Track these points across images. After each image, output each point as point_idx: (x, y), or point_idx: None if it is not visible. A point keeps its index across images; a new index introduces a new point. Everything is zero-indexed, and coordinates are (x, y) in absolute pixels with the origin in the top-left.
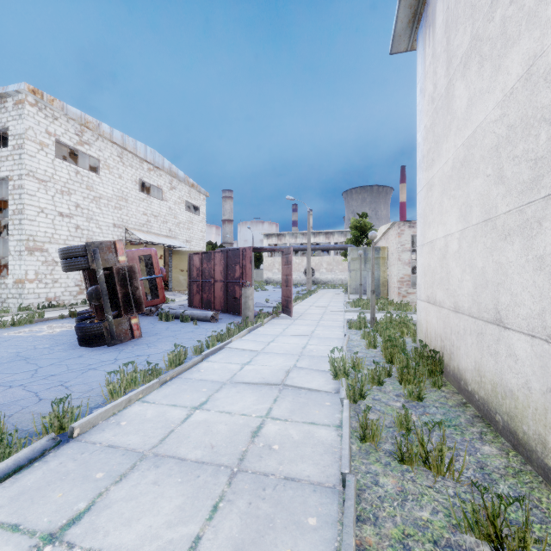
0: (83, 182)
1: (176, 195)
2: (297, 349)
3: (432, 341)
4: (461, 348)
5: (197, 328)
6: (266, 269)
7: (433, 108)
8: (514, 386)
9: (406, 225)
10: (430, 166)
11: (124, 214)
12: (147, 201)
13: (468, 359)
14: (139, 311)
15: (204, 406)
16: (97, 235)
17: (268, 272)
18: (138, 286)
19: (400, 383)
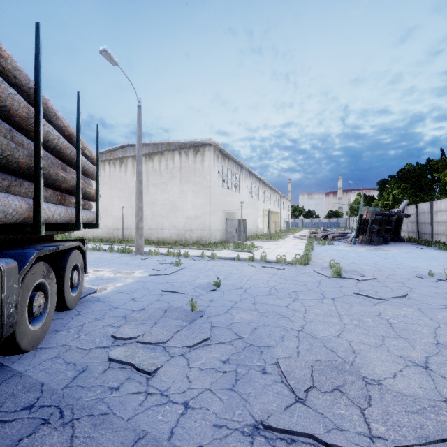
0: None
1: None
2: None
3: (80, 236)
4: (89, 234)
5: None
6: None
7: None
8: (99, 235)
9: None
10: None
11: None
12: None
13: (91, 235)
14: None
15: None
16: None
17: None
18: None
19: None
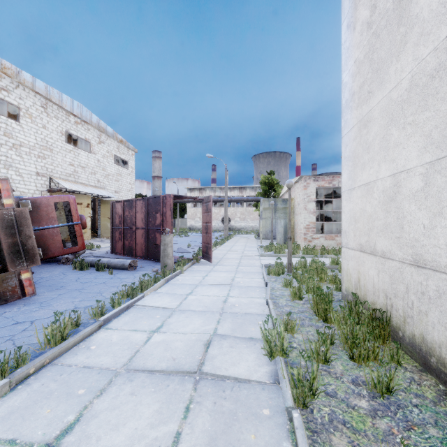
0: (1, 129)
1: (104, 149)
2: (217, 303)
3: (369, 295)
4: (430, 314)
5: (111, 278)
6: (189, 218)
7: (370, 33)
8: None
9: (311, 178)
10: (364, 101)
11: (48, 164)
12: (74, 152)
13: None
14: (31, 263)
15: (64, 441)
16: (17, 182)
17: (191, 220)
18: (30, 234)
19: (350, 358)
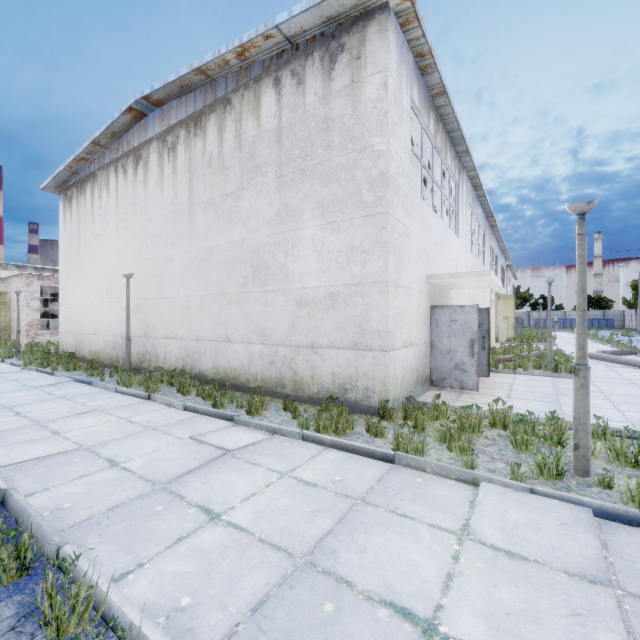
0: None
1: None
2: None
3: (71, 350)
4: (84, 347)
5: None
6: None
7: (71, 243)
8: (99, 350)
9: (36, 277)
10: (69, 268)
11: None
12: None
13: (87, 349)
14: None
15: None
16: None
17: None
18: None
19: (58, 365)
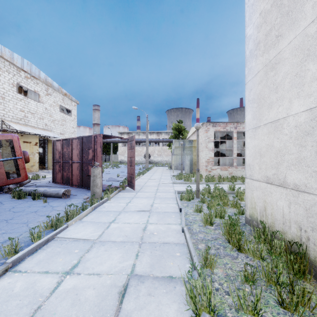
0: None
1: (51, 100)
2: (137, 232)
3: (277, 223)
4: None
5: (44, 206)
6: (120, 154)
7: None
8: None
9: (211, 125)
10: (271, 46)
11: (1, 109)
12: (24, 101)
13: None
14: None
15: None
16: None
17: (121, 156)
18: None
19: (279, 304)
